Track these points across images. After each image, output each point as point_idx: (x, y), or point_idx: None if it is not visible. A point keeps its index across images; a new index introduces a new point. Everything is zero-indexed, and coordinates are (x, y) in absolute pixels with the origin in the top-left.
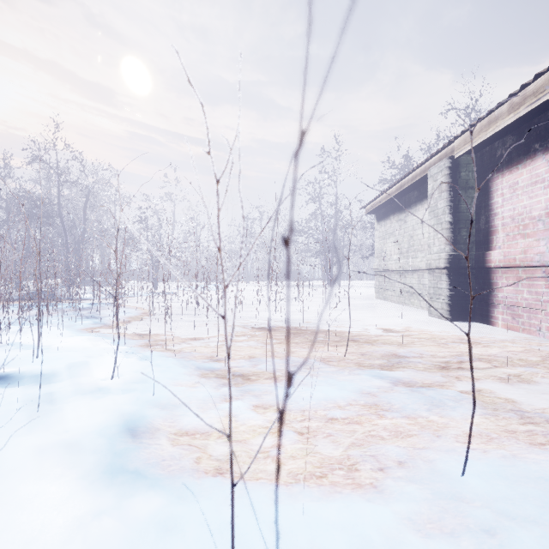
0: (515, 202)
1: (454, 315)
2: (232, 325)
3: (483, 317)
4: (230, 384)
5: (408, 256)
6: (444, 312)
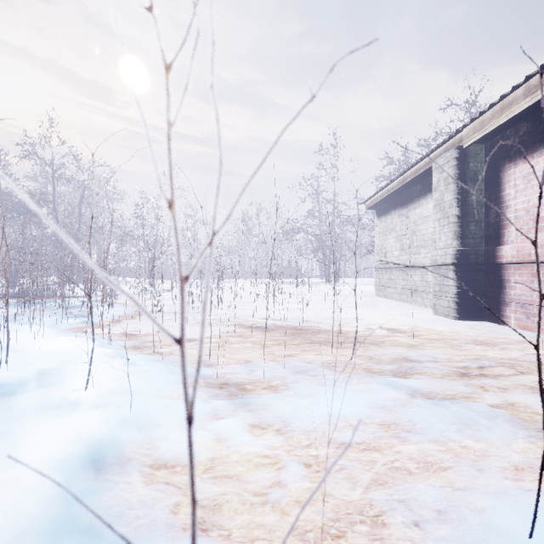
0: (529, 193)
1: (462, 313)
2: (198, 356)
3: (493, 316)
4: (192, 475)
5: (411, 252)
6: (451, 311)
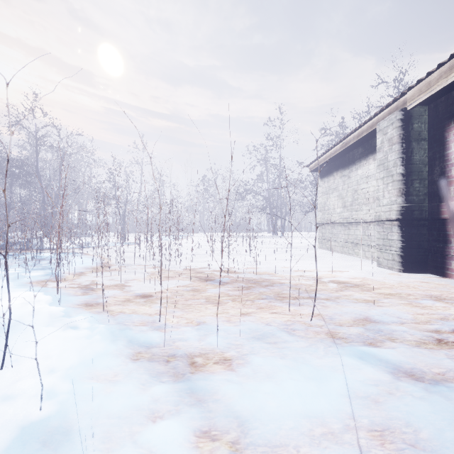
0: None
1: (406, 266)
2: None
3: (437, 269)
4: None
5: (352, 209)
6: (396, 263)
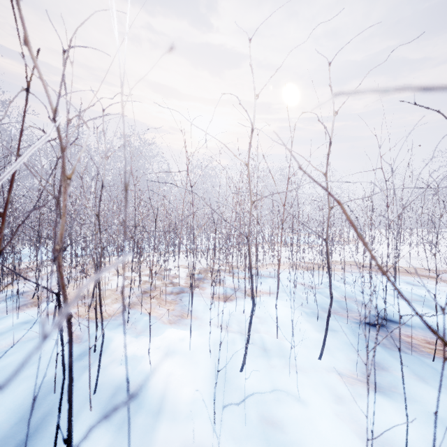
0: None
1: None
2: None
3: None
4: None
5: None
6: None
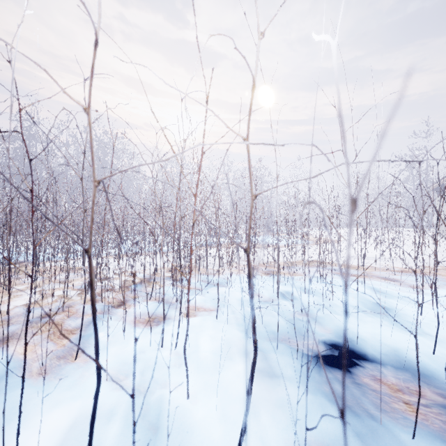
0: None
1: None
2: None
3: None
4: None
5: None
6: None
